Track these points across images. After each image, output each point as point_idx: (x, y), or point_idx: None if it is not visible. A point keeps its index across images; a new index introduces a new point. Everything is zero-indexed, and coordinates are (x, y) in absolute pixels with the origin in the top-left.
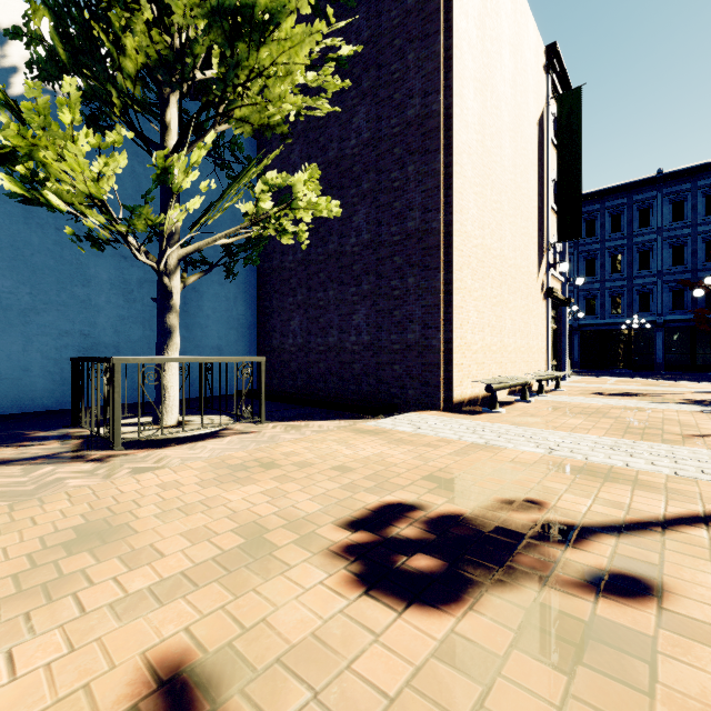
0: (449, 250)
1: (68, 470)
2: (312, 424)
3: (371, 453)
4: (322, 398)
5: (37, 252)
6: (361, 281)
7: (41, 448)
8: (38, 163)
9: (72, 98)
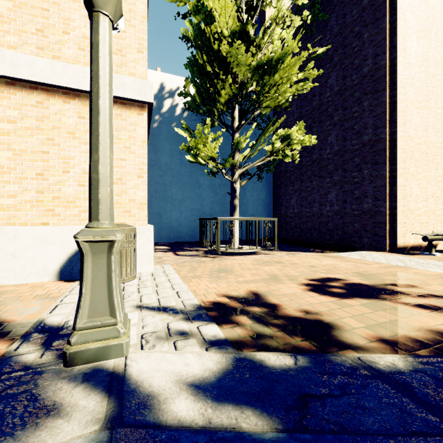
0: (393, 150)
1: (204, 259)
2: (301, 253)
3: (329, 264)
4: (309, 242)
5: (184, 176)
6: (333, 175)
7: (192, 253)
8: (197, 149)
9: (208, 124)
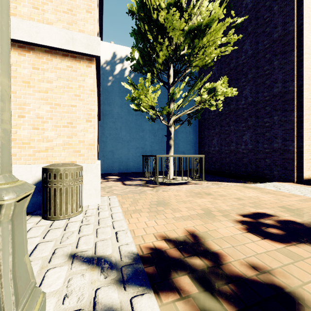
0: (300, 100)
1: (145, 188)
2: (223, 183)
3: (252, 195)
4: (227, 173)
5: (131, 123)
6: (247, 120)
7: (136, 182)
8: (140, 99)
9: (149, 78)
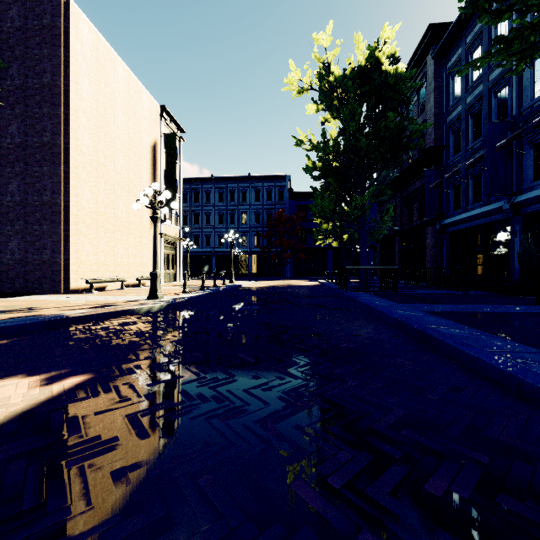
0: (68, 214)
1: None
2: None
3: None
4: None
5: None
6: (15, 223)
7: None
8: None
9: None
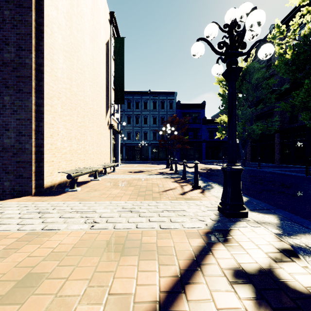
0: (40, 83)
1: None
2: None
3: None
4: None
5: None
6: None
7: None
8: None
9: None
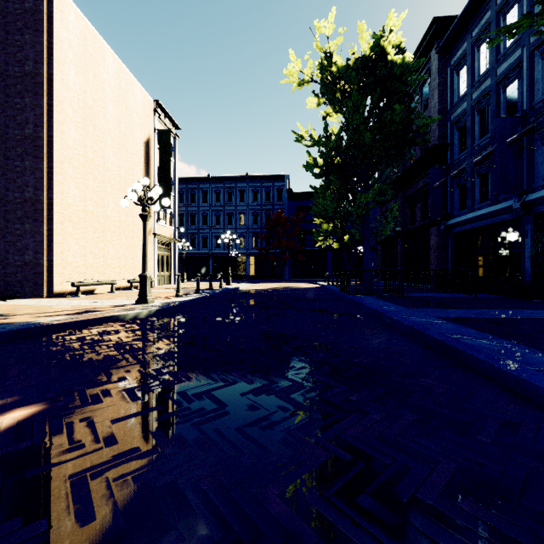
0: (52, 212)
1: None
2: None
3: None
4: None
5: None
6: None
7: None
8: None
9: None
